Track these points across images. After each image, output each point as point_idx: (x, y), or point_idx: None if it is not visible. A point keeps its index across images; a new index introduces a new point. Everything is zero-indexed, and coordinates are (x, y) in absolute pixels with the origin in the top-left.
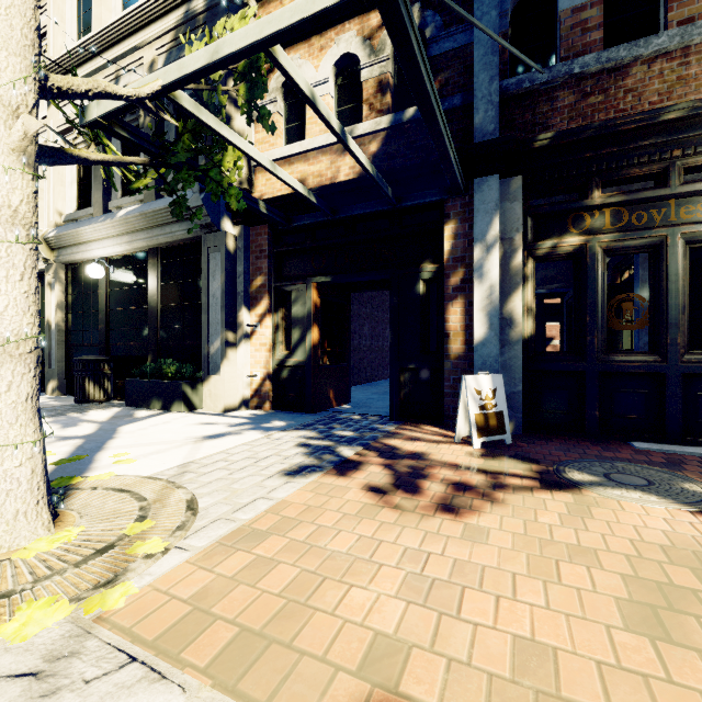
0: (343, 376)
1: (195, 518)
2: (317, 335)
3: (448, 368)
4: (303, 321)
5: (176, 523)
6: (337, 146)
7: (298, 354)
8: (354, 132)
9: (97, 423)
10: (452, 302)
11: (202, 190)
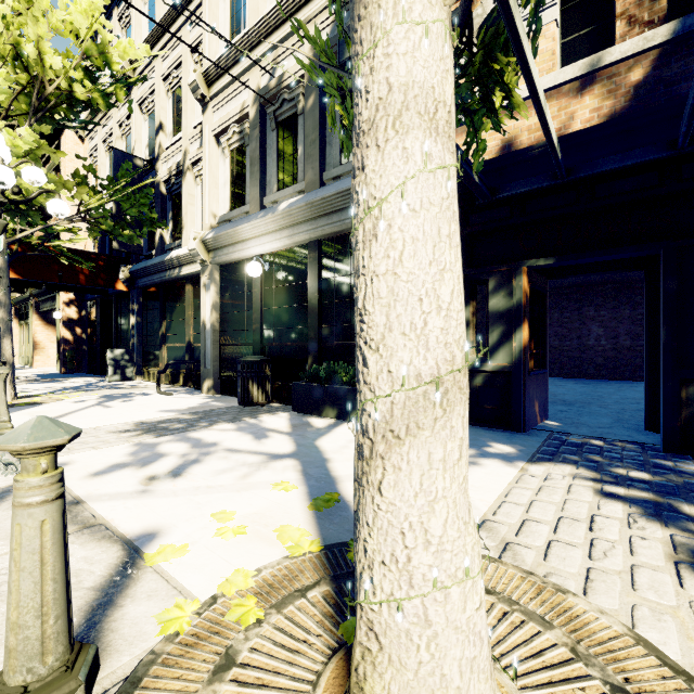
0: (544, 384)
1: None
2: (527, 333)
3: None
4: (506, 317)
5: None
6: (569, 85)
7: (499, 357)
8: (604, 59)
9: (286, 435)
10: None
11: None
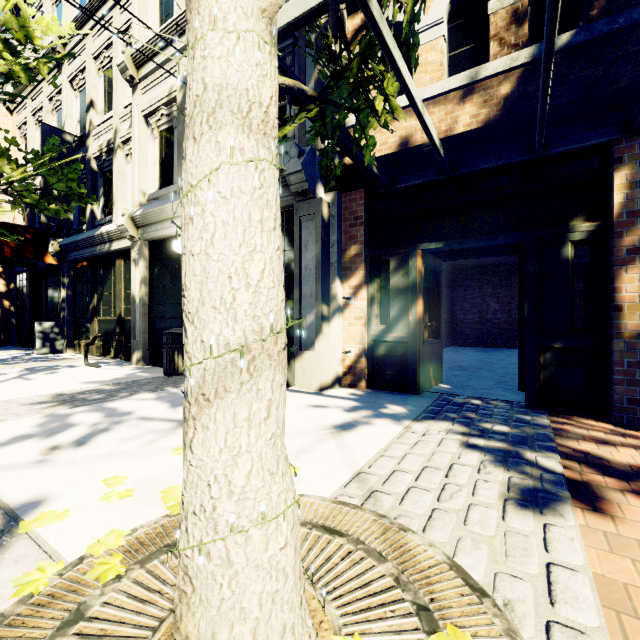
0: (439, 353)
1: (506, 616)
2: (421, 307)
3: (619, 348)
4: (404, 293)
5: (498, 637)
6: (454, 93)
7: (399, 329)
8: (480, 73)
9: None
10: (626, 267)
11: (300, 154)
